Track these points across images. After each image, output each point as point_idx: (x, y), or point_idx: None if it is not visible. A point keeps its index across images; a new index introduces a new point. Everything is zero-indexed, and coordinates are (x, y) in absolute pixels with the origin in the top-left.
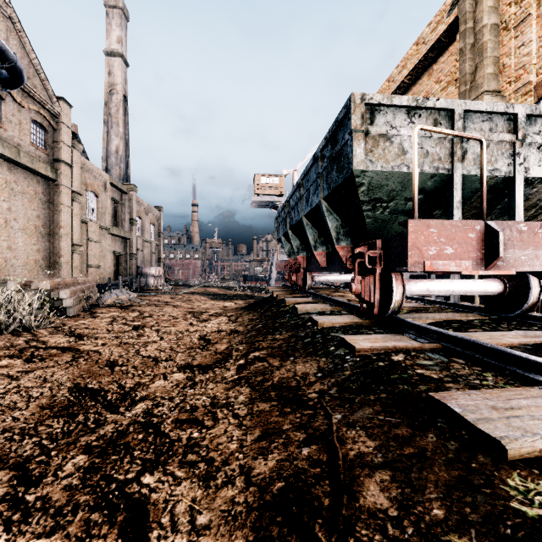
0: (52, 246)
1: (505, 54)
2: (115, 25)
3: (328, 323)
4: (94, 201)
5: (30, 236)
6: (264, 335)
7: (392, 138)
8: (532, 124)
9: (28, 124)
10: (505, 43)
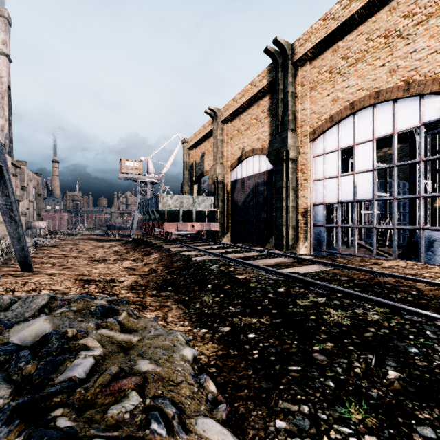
0: None
1: (224, 151)
2: (0, 30)
3: (155, 242)
4: None
5: None
6: (138, 247)
7: (167, 202)
8: (197, 199)
9: None
10: (224, 147)
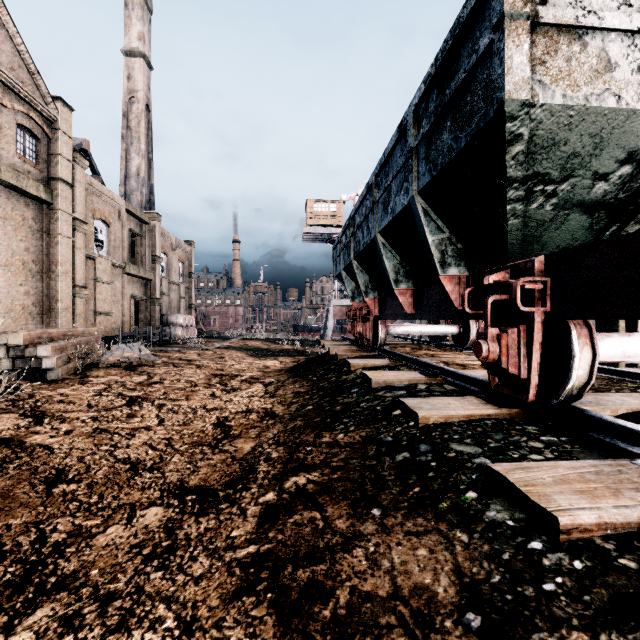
0: (46, 287)
1: None
2: (136, 19)
3: (436, 415)
4: (104, 232)
5: (16, 275)
6: (316, 431)
7: (585, 36)
8: None
9: (12, 130)
10: None
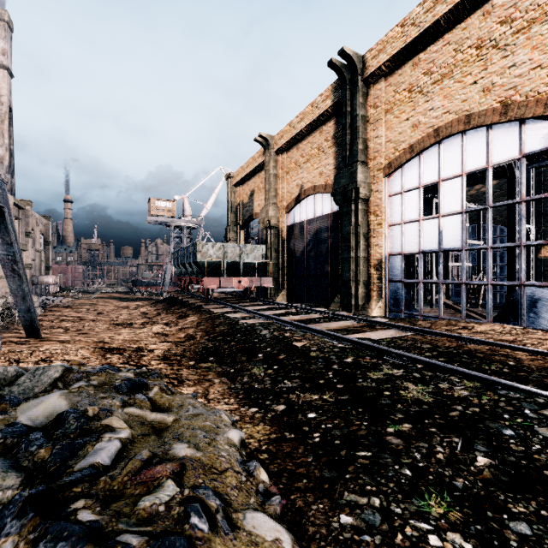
0: None
1: (278, 188)
2: None
3: (192, 301)
4: None
5: None
6: (171, 307)
7: (208, 252)
8: (245, 248)
9: None
10: (278, 183)
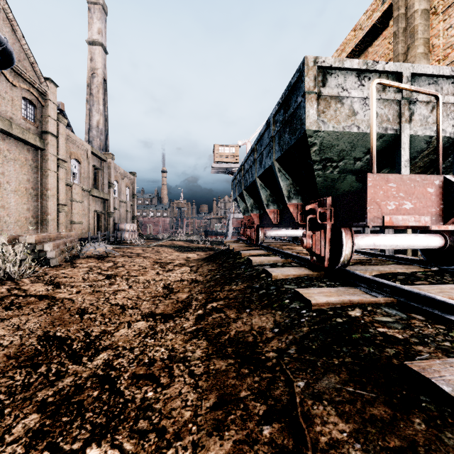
0: (40, 205)
1: (434, 36)
2: (96, 19)
3: (281, 275)
4: (77, 168)
5: (21, 197)
6: (222, 286)
7: (343, 100)
8: None
9: (19, 101)
10: (434, 26)
